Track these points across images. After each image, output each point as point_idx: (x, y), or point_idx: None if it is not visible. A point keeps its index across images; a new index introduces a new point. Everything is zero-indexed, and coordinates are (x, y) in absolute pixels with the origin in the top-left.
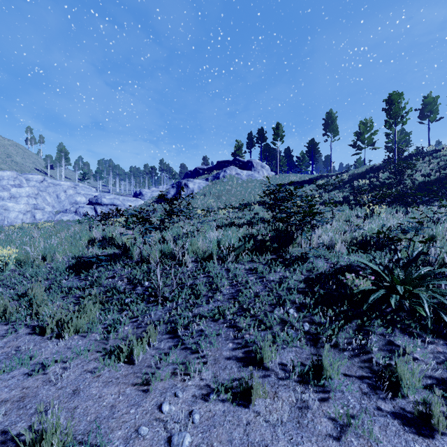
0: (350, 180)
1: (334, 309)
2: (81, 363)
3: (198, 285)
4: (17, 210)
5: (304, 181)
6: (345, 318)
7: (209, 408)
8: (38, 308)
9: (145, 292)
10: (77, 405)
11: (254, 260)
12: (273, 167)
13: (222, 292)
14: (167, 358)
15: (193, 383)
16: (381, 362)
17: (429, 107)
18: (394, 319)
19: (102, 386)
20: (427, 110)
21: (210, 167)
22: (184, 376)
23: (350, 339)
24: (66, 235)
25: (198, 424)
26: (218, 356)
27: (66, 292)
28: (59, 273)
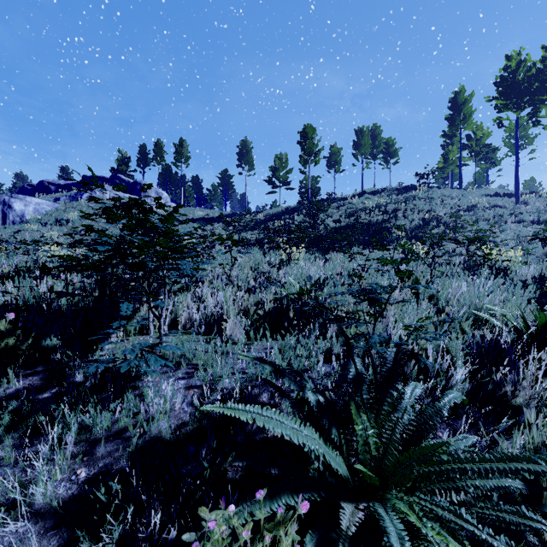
0: (266, 221)
1: None
2: None
3: None
4: None
5: (213, 219)
6: None
7: None
8: None
9: None
10: None
11: None
12: (177, 198)
13: None
14: None
15: None
16: None
17: (335, 157)
18: None
19: None
20: (333, 159)
21: (71, 183)
22: None
23: None
24: None
25: None
26: None
27: None
28: None
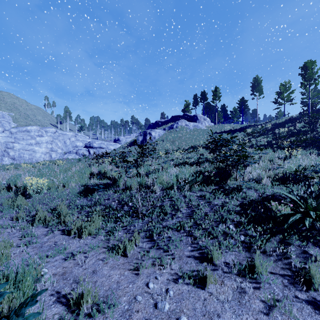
0: (273, 128)
1: (262, 226)
2: (95, 254)
3: (165, 206)
4: (40, 152)
5: (236, 130)
6: (270, 233)
7: (179, 288)
8: (65, 218)
9: (130, 210)
10: (97, 280)
11: (203, 189)
12: (212, 119)
13: (181, 212)
14: (148, 254)
15: (166, 271)
16: (298, 265)
17: None
18: (308, 235)
19: (109, 269)
20: None
21: (166, 120)
22: (160, 266)
23: (275, 248)
24: (75, 170)
25: (173, 297)
26: (181, 255)
27: (79, 208)
28: (73, 195)
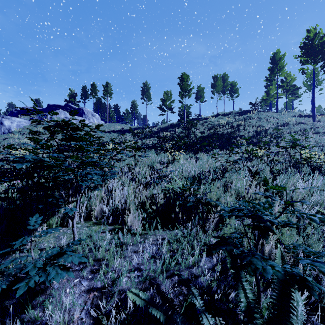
0: (158, 132)
1: None
2: None
3: None
4: None
5: (126, 130)
6: None
7: None
8: None
9: None
10: None
11: None
12: (105, 118)
13: None
14: None
15: None
16: None
17: (200, 93)
18: None
19: None
20: (199, 94)
21: (41, 109)
22: None
23: None
24: None
25: None
26: None
27: None
28: None
